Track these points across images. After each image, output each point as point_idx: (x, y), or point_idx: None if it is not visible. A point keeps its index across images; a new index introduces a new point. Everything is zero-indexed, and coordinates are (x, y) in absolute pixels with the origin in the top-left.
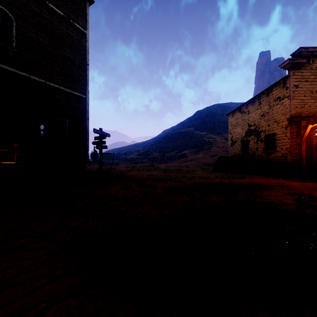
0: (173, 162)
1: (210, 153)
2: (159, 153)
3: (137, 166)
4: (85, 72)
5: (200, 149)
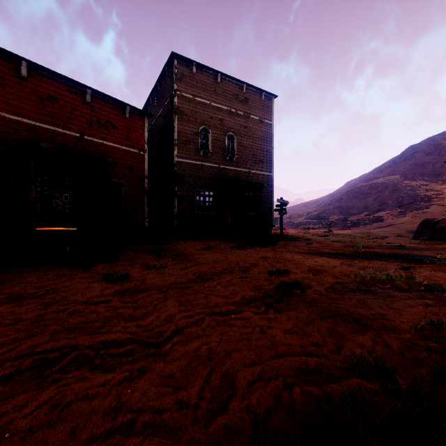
0: (359, 228)
1: (425, 215)
2: (338, 216)
3: (310, 232)
4: (271, 155)
5: (408, 209)
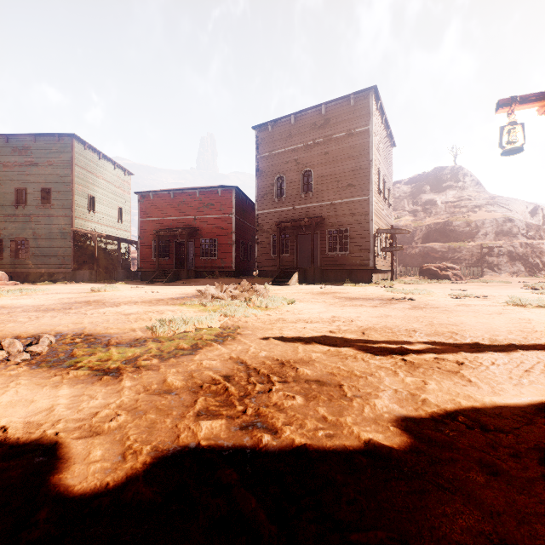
0: None
1: None
2: None
3: None
4: (368, 171)
5: None
